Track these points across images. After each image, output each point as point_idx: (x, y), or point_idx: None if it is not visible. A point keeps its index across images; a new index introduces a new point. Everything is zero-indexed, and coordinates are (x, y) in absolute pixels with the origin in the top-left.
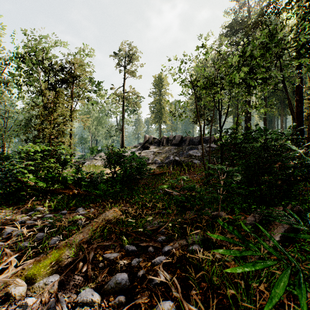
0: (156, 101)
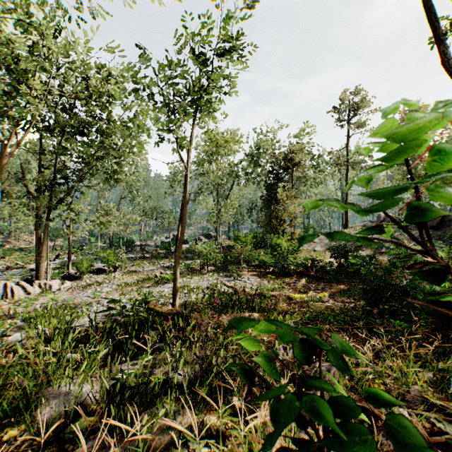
0: None
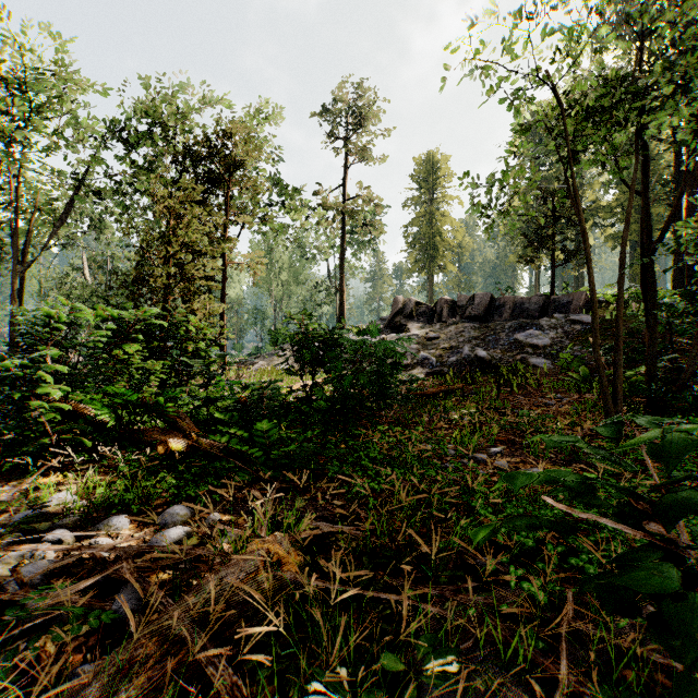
0: (420, 218)
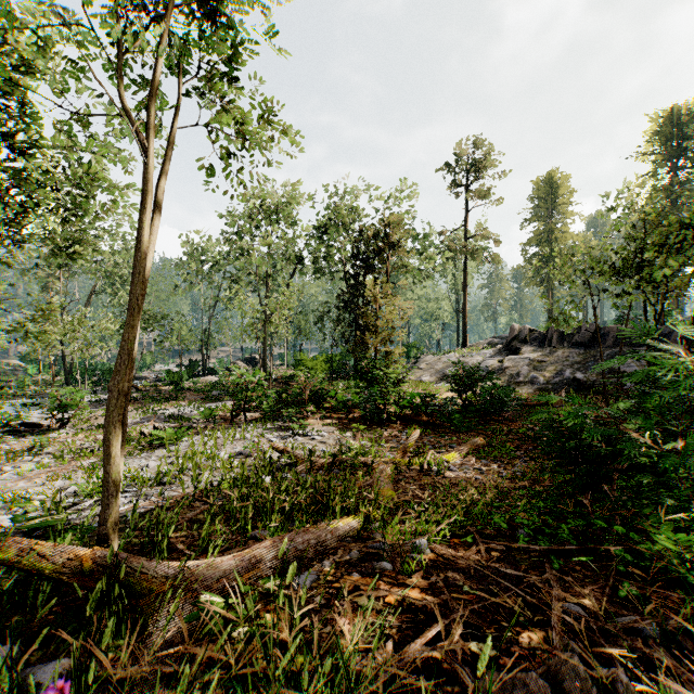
0: (539, 236)
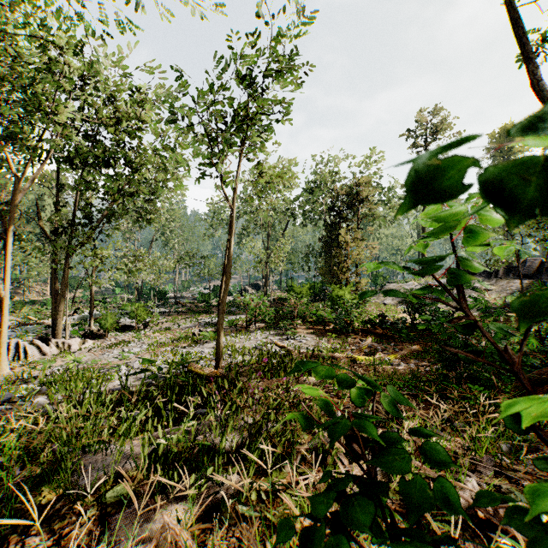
0: None
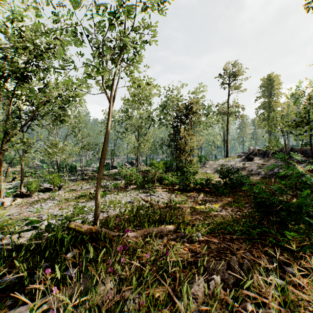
0: (264, 104)
